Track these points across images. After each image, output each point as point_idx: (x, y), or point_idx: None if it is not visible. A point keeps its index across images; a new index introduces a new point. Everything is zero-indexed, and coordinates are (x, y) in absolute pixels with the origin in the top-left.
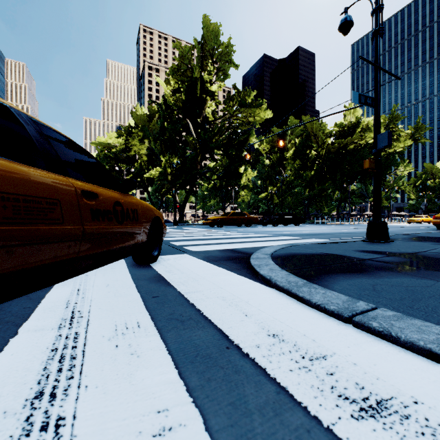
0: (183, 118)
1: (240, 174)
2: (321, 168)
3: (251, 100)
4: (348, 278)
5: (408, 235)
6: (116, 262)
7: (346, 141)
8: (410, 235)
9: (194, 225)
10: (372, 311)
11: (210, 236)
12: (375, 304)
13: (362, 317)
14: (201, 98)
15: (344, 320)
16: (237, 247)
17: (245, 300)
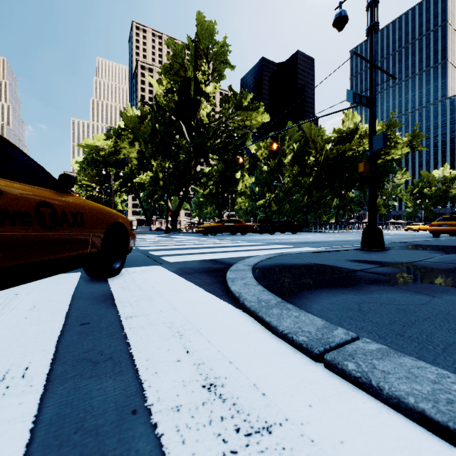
0: (175, 120)
1: (236, 180)
2: (319, 174)
3: (247, 103)
4: (332, 295)
5: (404, 243)
6: (69, 276)
7: (344, 147)
8: (406, 243)
9: (187, 233)
10: (352, 343)
11: (197, 245)
12: (357, 332)
13: (336, 354)
14: (195, 100)
15: (313, 357)
16: (221, 257)
17: (198, 326)
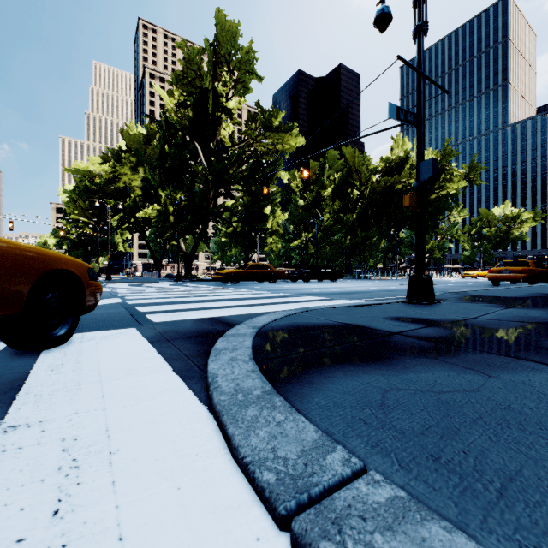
0: (190, 141)
1: (265, 217)
2: (364, 211)
3: (279, 123)
4: (349, 376)
5: (459, 294)
6: None
7: (393, 179)
8: (461, 294)
9: (203, 280)
10: (349, 486)
11: (206, 297)
12: (366, 454)
13: (313, 518)
14: (215, 116)
15: (277, 519)
16: (227, 315)
17: (116, 446)
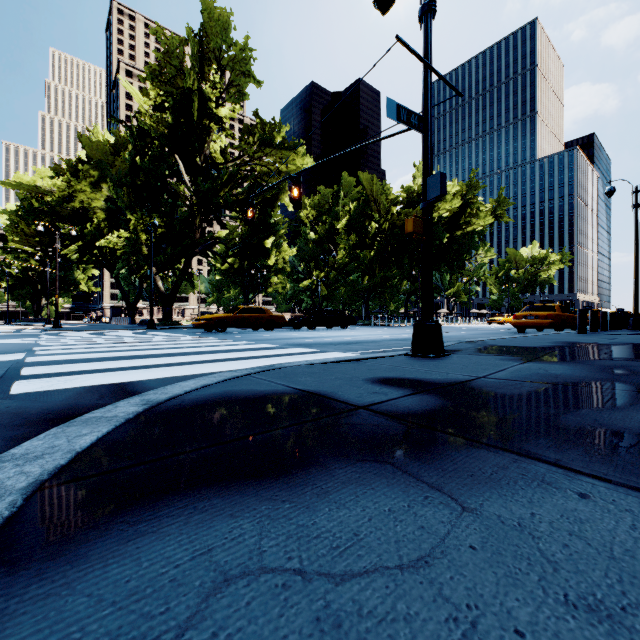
0: (168, 153)
1: (267, 251)
2: (384, 247)
3: (282, 138)
4: (187, 528)
5: (475, 343)
6: None
7: (415, 211)
8: (478, 343)
9: (184, 328)
10: None
11: (156, 351)
12: None
13: None
14: (202, 125)
15: None
16: (147, 378)
17: None
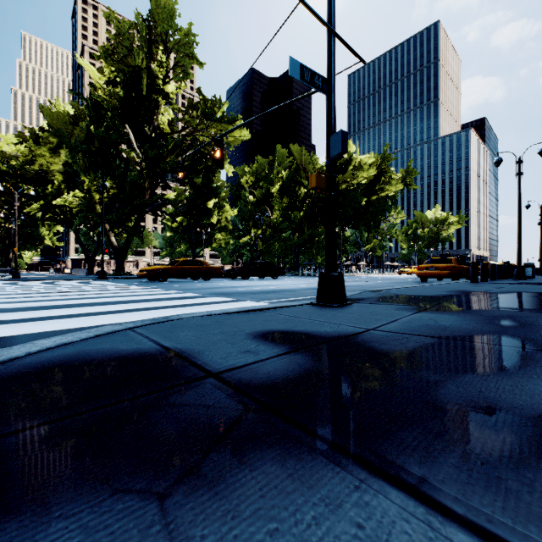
0: (120, 123)
1: (210, 211)
2: (311, 209)
3: (222, 113)
4: None
5: (378, 292)
6: None
7: (337, 179)
8: (381, 292)
9: (133, 278)
10: None
11: (76, 300)
12: None
13: None
14: (150, 99)
15: None
16: (22, 333)
17: None
